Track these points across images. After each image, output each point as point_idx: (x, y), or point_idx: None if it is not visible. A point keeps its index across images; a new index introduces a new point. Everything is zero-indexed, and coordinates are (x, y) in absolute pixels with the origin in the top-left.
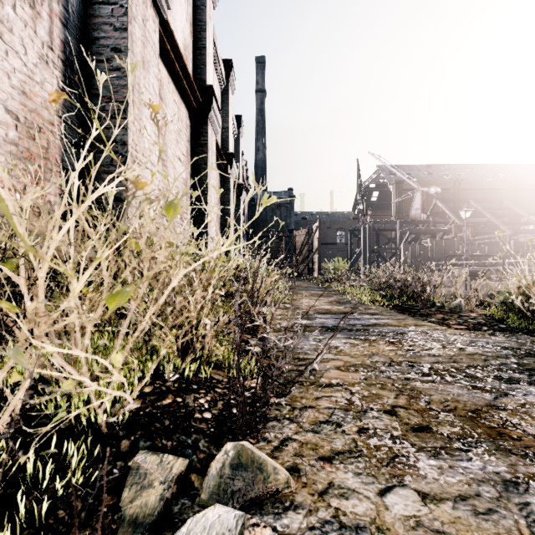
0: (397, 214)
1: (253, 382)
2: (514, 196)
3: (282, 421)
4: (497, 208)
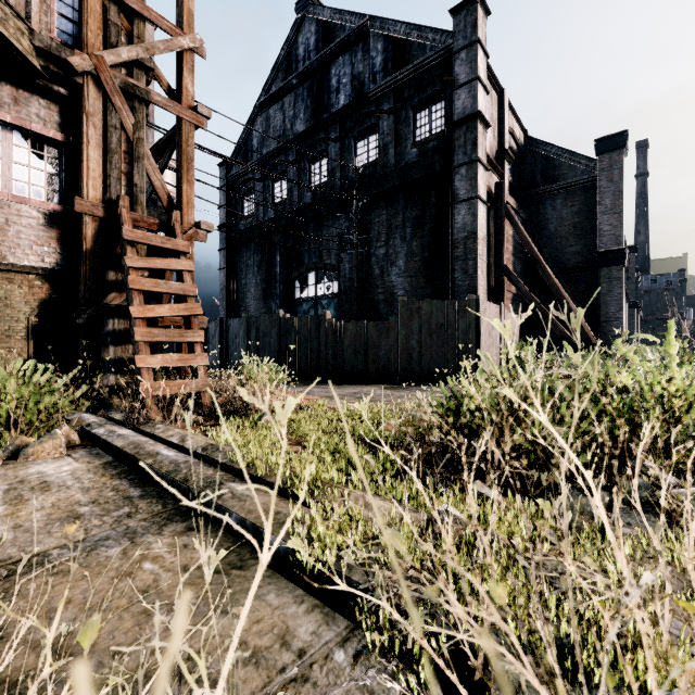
0: None
1: None
2: None
3: None
4: None
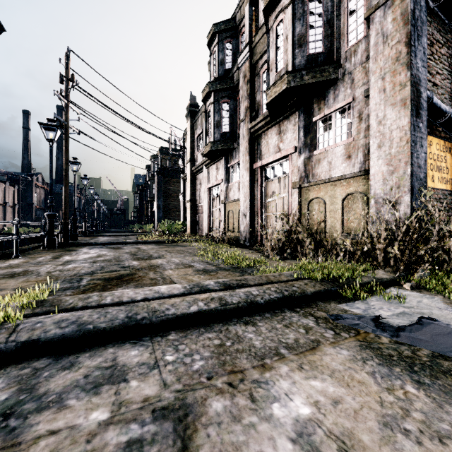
0: None
1: None
2: None
3: None
4: None
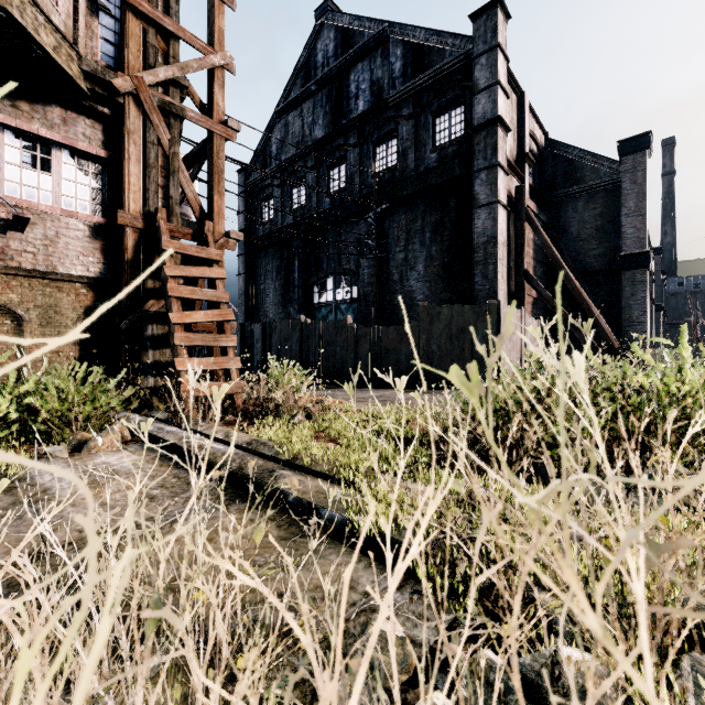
0: None
1: None
2: None
3: None
4: None
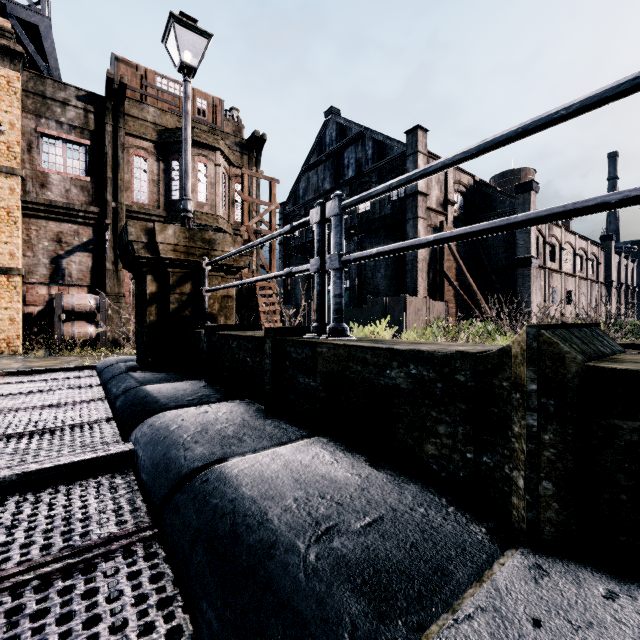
0: None
1: None
2: None
3: None
4: None
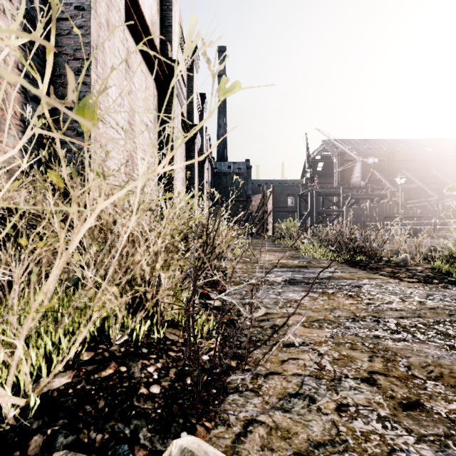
0: (339, 182)
1: (212, 342)
2: (440, 166)
3: (245, 394)
4: (426, 176)
